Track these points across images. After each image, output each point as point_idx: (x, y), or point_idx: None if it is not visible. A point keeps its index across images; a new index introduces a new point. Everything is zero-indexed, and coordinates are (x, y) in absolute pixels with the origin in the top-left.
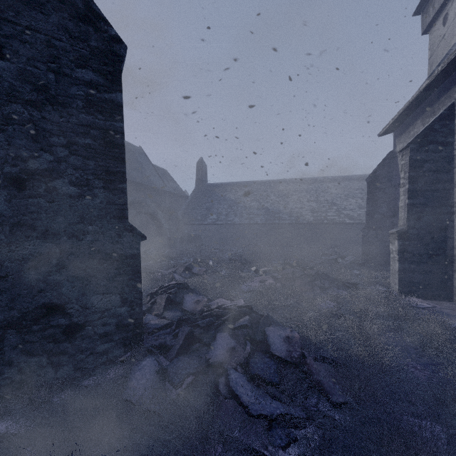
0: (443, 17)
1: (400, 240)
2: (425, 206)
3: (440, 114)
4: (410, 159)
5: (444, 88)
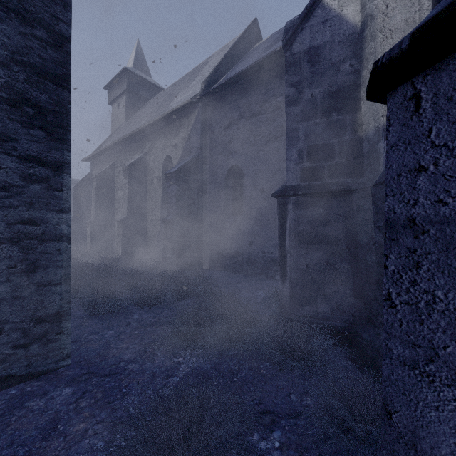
0: (118, 104)
1: (92, 226)
2: (103, 209)
3: (110, 165)
4: (96, 184)
5: (112, 153)
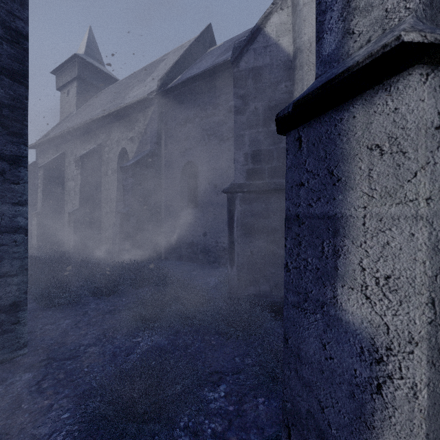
0: (67, 90)
1: (38, 217)
2: (51, 200)
3: (59, 155)
4: (44, 174)
5: (62, 142)
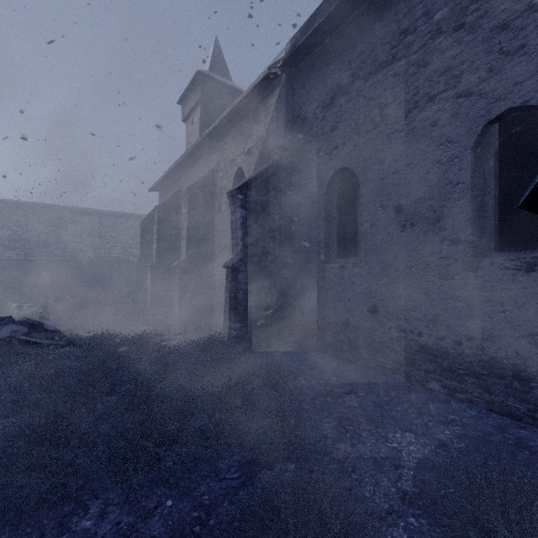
0: (192, 119)
1: (152, 271)
2: (166, 249)
3: (174, 193)
4: (158, 217)
5: (179, 177)
